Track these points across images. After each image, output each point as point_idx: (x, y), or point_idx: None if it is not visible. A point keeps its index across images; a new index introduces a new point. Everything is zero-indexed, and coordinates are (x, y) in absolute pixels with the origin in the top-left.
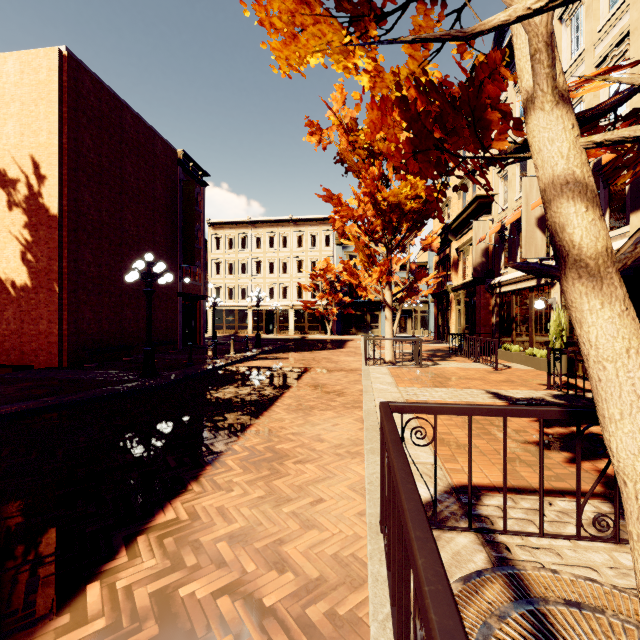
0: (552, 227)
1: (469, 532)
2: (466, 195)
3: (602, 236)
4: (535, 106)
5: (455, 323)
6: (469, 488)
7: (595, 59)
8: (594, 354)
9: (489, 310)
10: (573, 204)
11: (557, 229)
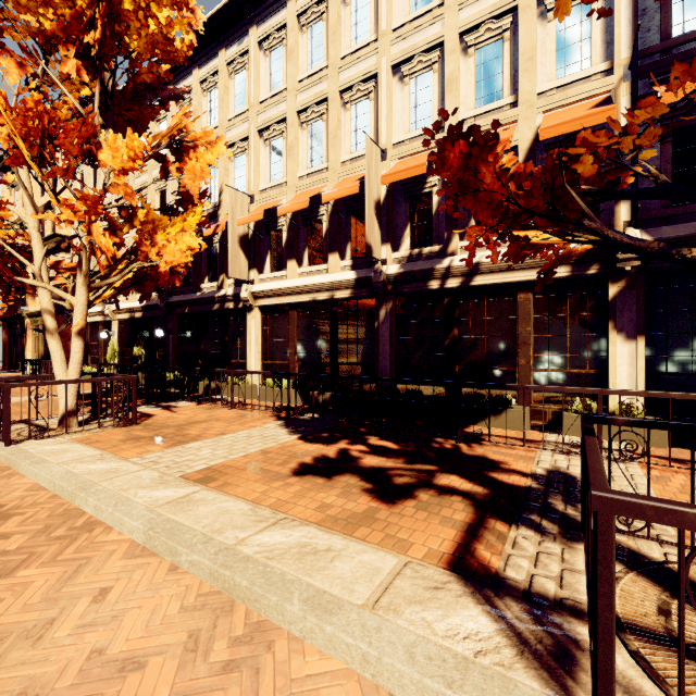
0: (44, 320)
1: (22, 424)
2: (45, 224)
3: (55, 325)
4: (40, 287)
5: (32, 350)
6: (21, 406)
7: (135, 186)
8: (52, 351)
9: (68, 338)
10: (48, 316)
11: (45, 321)
